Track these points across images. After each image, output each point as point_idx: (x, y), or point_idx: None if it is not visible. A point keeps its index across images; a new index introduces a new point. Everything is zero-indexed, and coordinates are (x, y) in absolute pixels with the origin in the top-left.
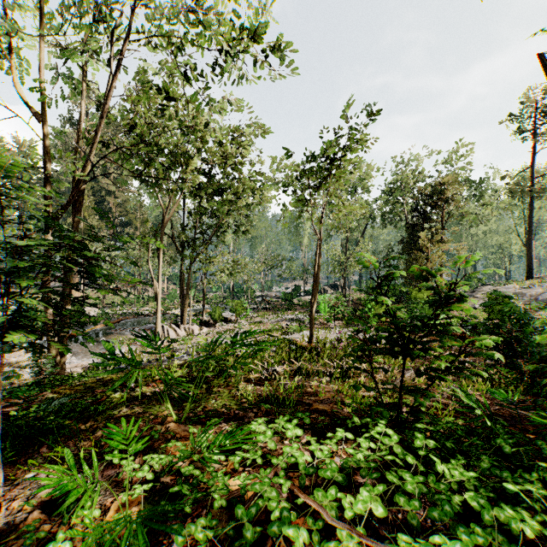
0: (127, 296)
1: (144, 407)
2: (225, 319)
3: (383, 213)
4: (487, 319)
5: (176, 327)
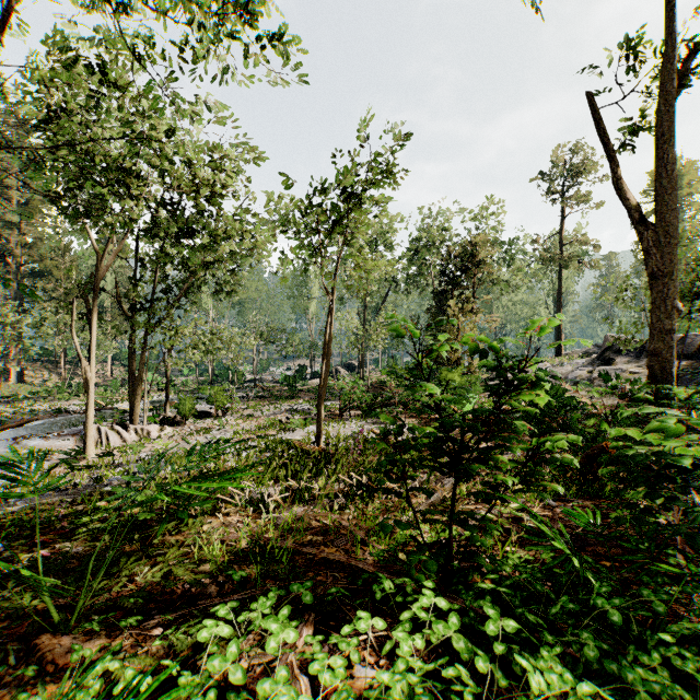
0: (43, 383)
1: (6, 596)
2: (199, 413)
3: (407, 275)
4: (531, 404)
5: (121, 429)
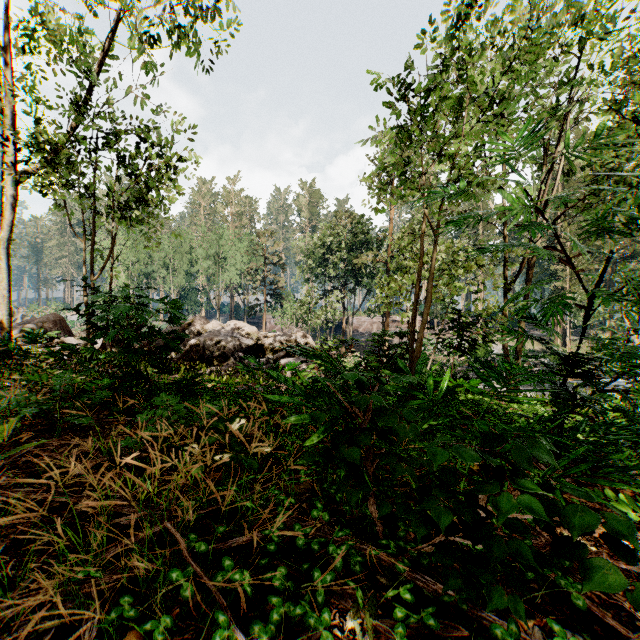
0: None
1: None
2: None
3: None
4: None
5: None
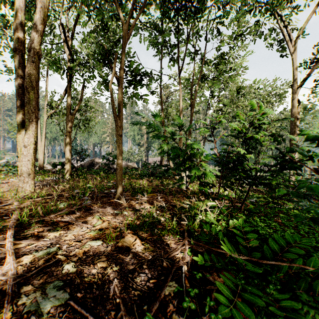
0: None
1: None
2: None
3: None
4: None
5: None
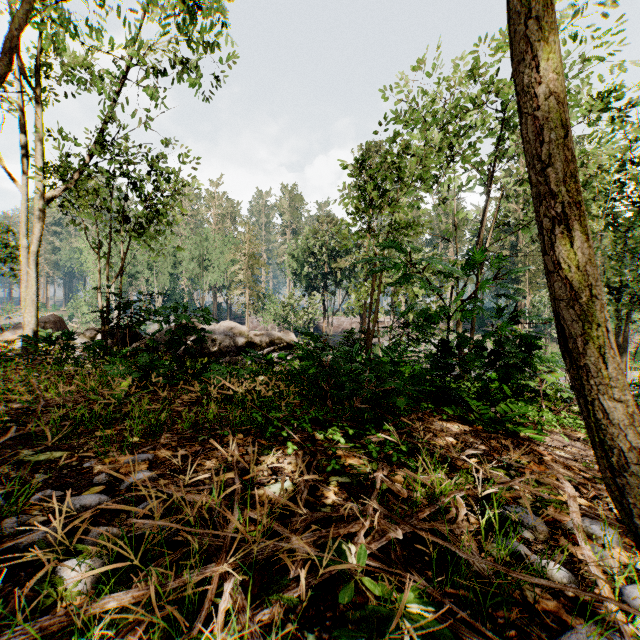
0: None
1: None
2: None
3: None
4: None
5: None
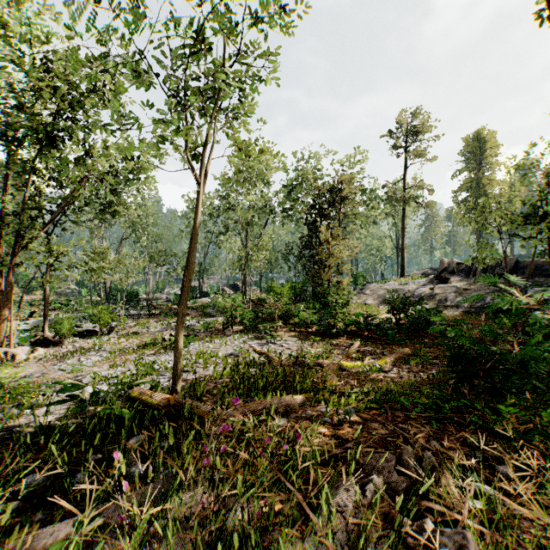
0: None
1: None
2: (82, 332)
3: (284, 208)
4: (458, 321)
5: None
